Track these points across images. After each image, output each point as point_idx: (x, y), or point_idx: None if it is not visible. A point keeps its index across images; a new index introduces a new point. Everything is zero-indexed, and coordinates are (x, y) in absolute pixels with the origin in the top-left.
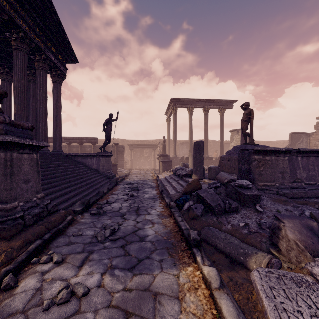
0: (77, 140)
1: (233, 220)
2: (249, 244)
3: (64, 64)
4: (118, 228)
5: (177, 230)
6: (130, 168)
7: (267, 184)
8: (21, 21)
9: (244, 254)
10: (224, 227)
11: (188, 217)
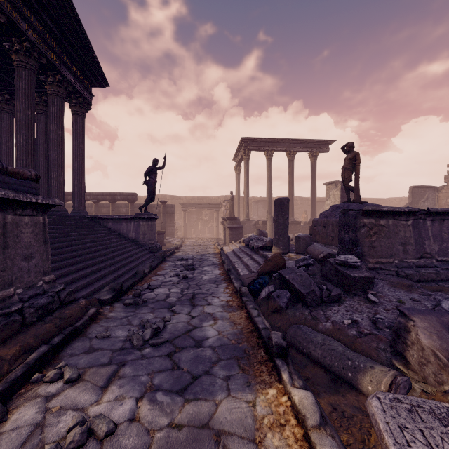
0: (108, 197)
1: (333, 315)
2: (360, 352)
3: (88, 88)
4: (164, 326)
5: (251, 329)
6: (184, 236)
7: (383, 261)
8: (25, 25)
9: (353, 368)
10: (320, 325)
11: (267, 309)
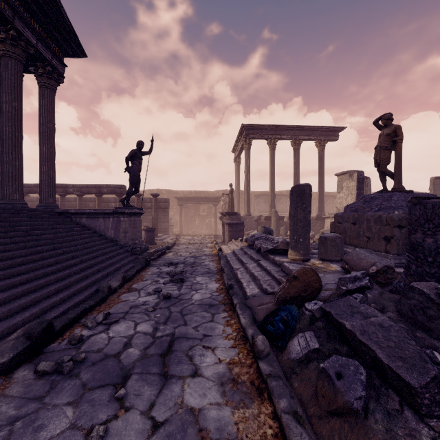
0: (93, 190)
1: None
2: None
3: (59, 55)
4: None
5: None
6: (179, 233)
7: None
8: None
9: None
10: None
11: (312, 393)
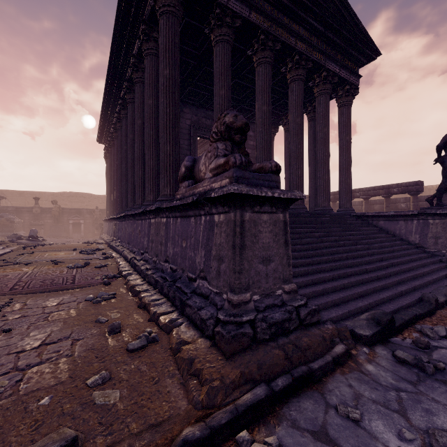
0: (380, 192)
1: None
2: None
3: (354, 70)
4: None
5: None
6: None
7: None
8: (294, 40)
9: None
10: None
11: None
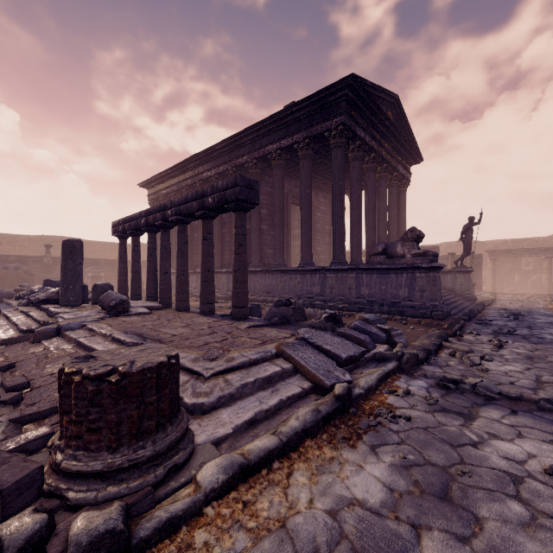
0: None
1: None
2: None
3: (408, 169)
4: (513, 332)
5: None
6: (492, 291)
7: None
8: (386, 155)
9: None
10: None
11: None
